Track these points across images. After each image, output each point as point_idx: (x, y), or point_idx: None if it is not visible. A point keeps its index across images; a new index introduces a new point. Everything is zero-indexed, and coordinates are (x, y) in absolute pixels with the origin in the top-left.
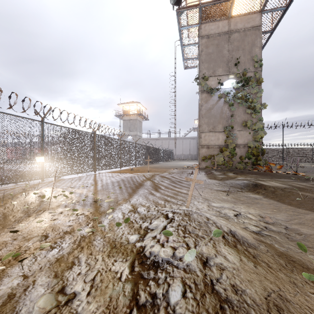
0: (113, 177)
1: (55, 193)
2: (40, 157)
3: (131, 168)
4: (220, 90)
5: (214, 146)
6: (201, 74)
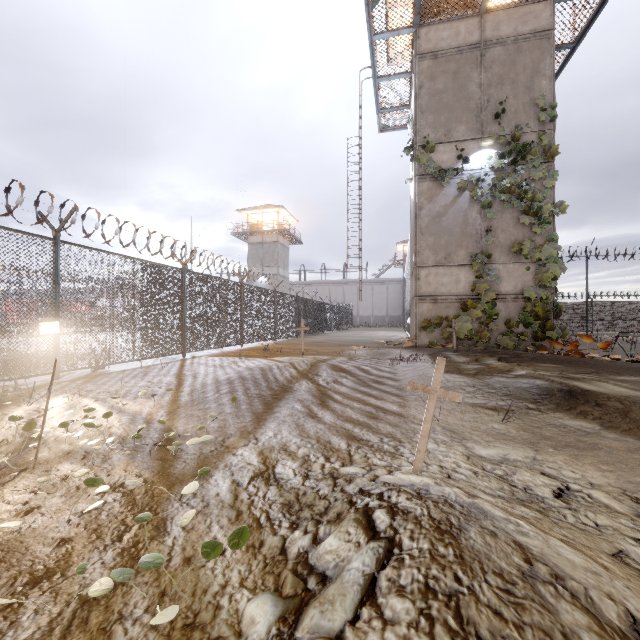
0: (223, 369)
1: (72, 413)
2: (50, 322)
3: (265, 345)
4: (462, 172)
5: (447, 297)
6: (420, 139)
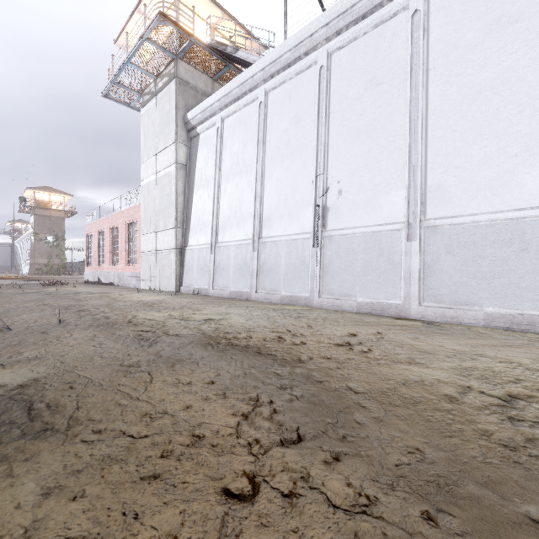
0: None
1: None
2: None
3: None
4: (46, 240)
5: (42, 264)
6: (36, 232)
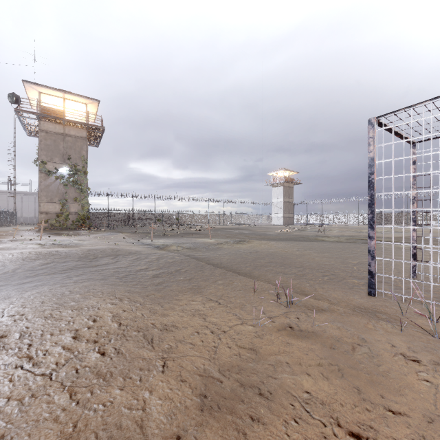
0: None
1: None
2: None
3: None
4: (57, 173)
5: (52, 213)
6: (41, 159)
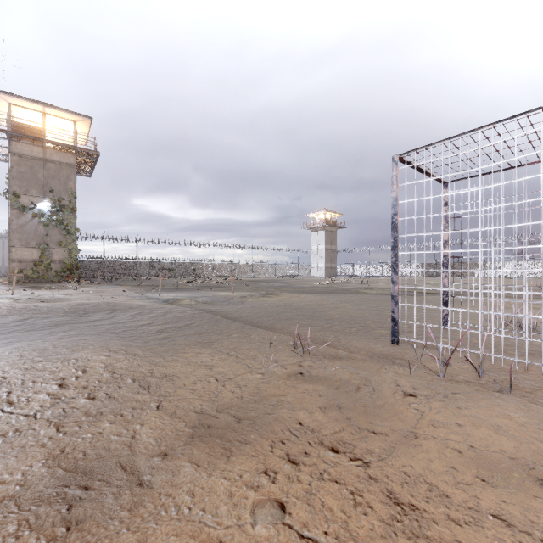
0: None
1: None
2: None
3: None
4: (35, 209)
5: (27, 261)
6: (12, 190)
